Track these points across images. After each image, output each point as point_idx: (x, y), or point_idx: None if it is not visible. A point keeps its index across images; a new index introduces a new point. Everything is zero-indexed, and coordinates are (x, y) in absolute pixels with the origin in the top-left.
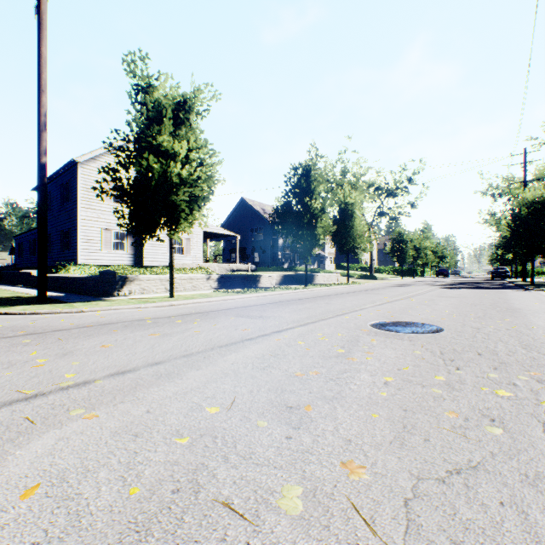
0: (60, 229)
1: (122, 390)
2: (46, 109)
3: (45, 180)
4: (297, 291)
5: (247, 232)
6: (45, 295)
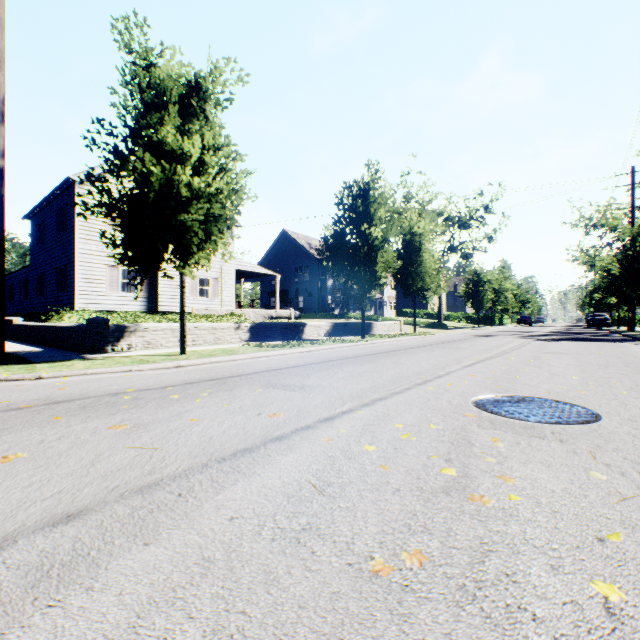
0: (55, 266)
1: None
2: (3, 92)
3: (2, 191)
4: (352, 345)
5: (289, 272)
6: (2, 353)
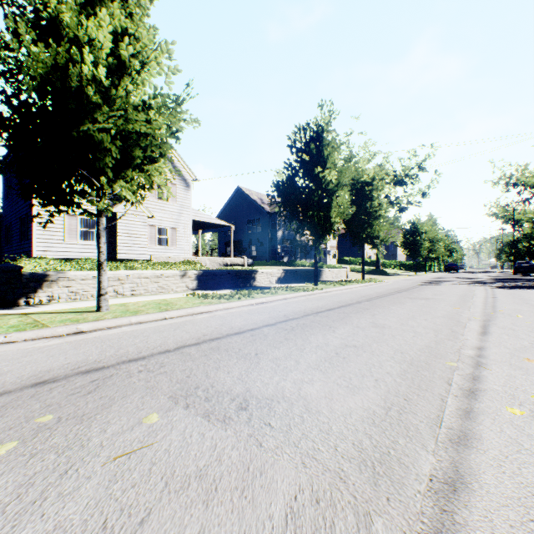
0: (18, 216)
1: None
2: None
3: None
4: (307, 294)
5: (243, 224)
6: None
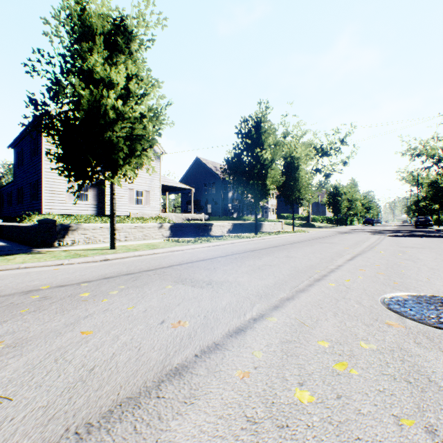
0: (29, 182)
1: None
2: None
3: None
4: (248, 240)
5: (201, 187)
6: None
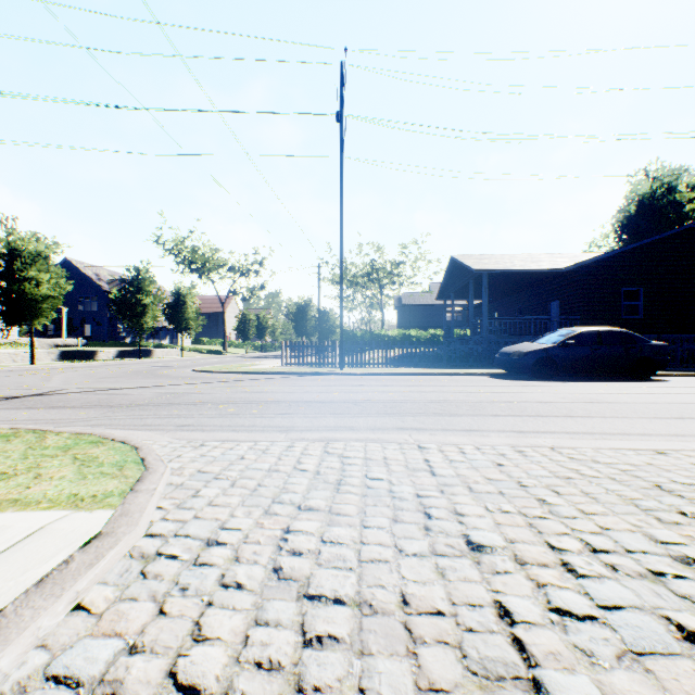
0: None
1: (73, 372)
2: None
3: None
4: (131, 361)
5: (74, 300)
6: None
